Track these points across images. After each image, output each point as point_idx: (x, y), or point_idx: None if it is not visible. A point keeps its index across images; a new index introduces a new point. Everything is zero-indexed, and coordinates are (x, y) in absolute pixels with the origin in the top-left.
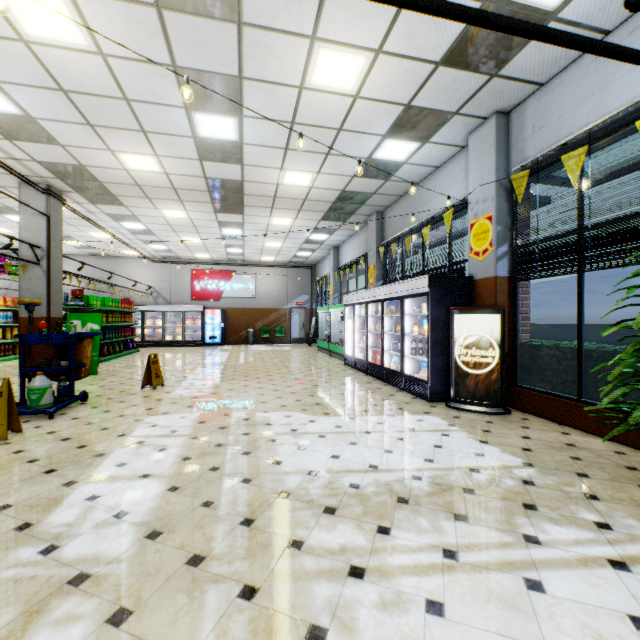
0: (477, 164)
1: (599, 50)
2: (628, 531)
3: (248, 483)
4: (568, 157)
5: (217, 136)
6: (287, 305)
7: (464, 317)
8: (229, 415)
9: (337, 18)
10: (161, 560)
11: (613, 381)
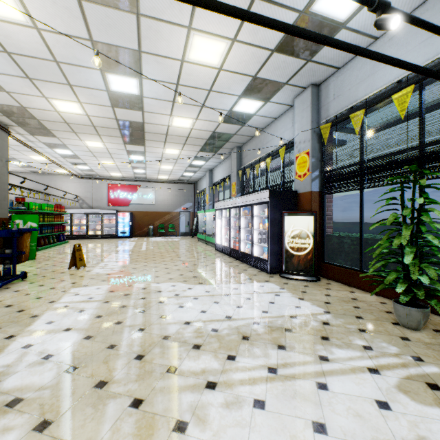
0: (300, 117)
1: (358, 52)
2: (381, 350)
3: (142, 331)
4: (354, 116)
5: (124, 91)
6: (177, 209)
7: (291, 218)
8: (132, 286)
9: (205, 16)
10: (76, 386)
11: (376, 258)
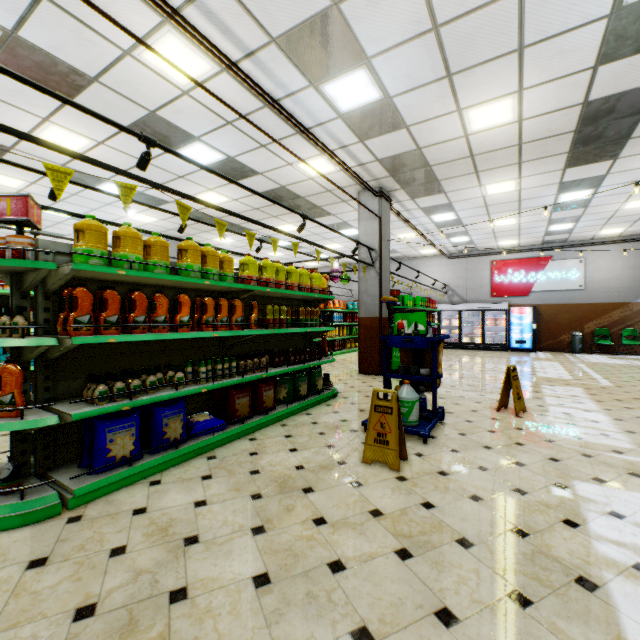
0: None
1: None
2: None
3: None
4: None
5: None
6: None
7: None
8: None
9: None
10: None
11: None
